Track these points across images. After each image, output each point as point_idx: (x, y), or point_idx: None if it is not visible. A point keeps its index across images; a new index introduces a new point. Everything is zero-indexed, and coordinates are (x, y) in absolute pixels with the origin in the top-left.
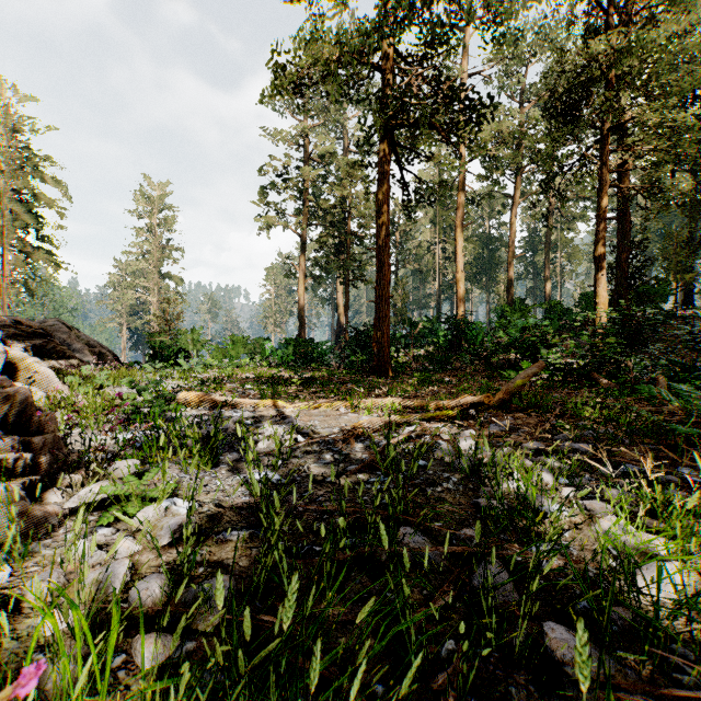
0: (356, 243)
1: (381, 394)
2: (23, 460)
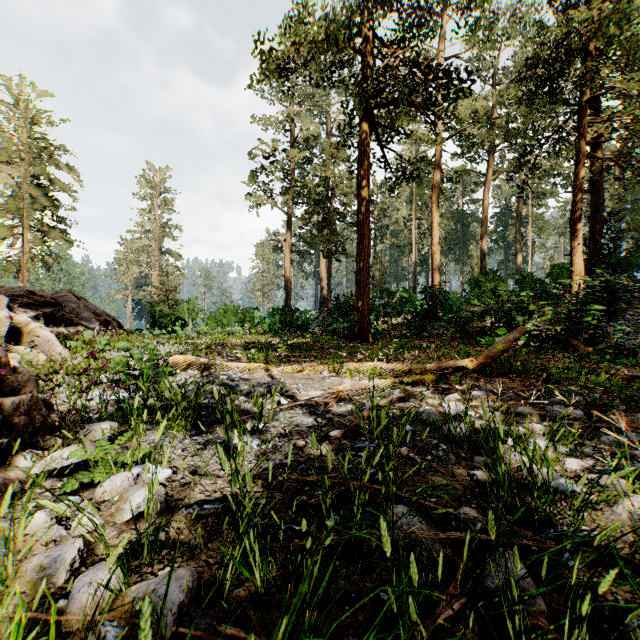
0: (338, 220)
1: (362, 359)
2: None
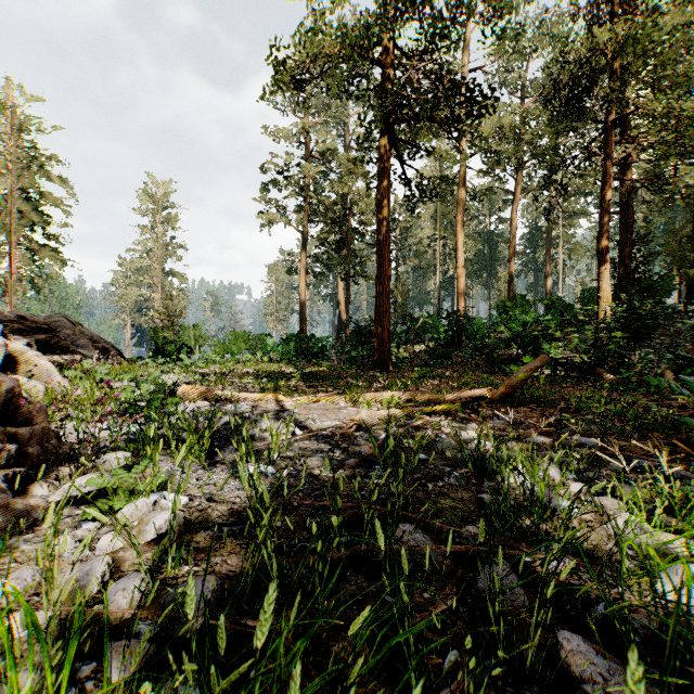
0: (357, 240)
1: (381, 389)
2: (7, 451)
